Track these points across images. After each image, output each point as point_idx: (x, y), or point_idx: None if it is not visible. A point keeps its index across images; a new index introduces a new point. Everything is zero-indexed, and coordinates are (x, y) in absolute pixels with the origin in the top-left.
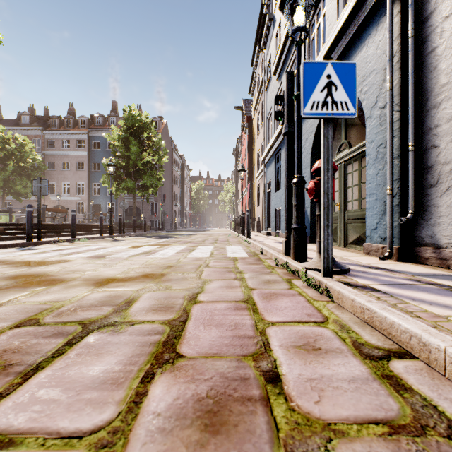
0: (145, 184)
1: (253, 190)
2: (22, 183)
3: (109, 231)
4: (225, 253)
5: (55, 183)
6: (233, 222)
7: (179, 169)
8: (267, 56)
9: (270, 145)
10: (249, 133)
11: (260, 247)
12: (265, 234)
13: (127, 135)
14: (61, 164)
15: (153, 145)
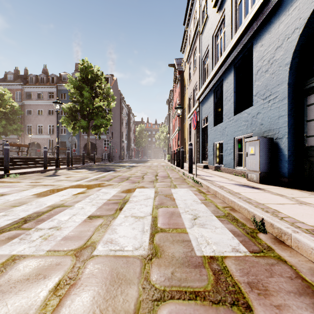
0: (97, 124)
1: (184, 129)
2: (2, 124)
3: (56, 164)
4: (181, 225)
5: (32, 125)
6: (168, 154)
7: (126, 115)
8: (202, 1)
9: (209, 79)
10: (181, 83)
11: (239, 205)
12: (202, 167)
13: (81, 83)
14: (36, 111)
15: (103, 92)
